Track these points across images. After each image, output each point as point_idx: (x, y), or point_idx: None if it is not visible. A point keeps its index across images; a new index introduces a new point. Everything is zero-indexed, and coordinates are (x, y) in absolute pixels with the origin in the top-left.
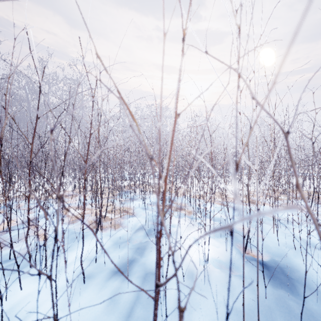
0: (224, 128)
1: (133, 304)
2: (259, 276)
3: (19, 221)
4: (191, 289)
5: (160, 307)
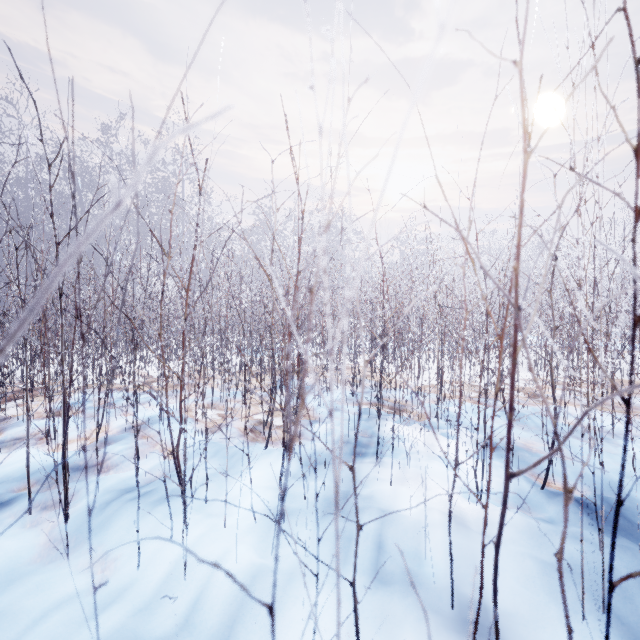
0: (633, 274)
1: (376, 553)
2: (579, 518)
3: (116, 428)
4: (584, 464)
5: (421, 559)
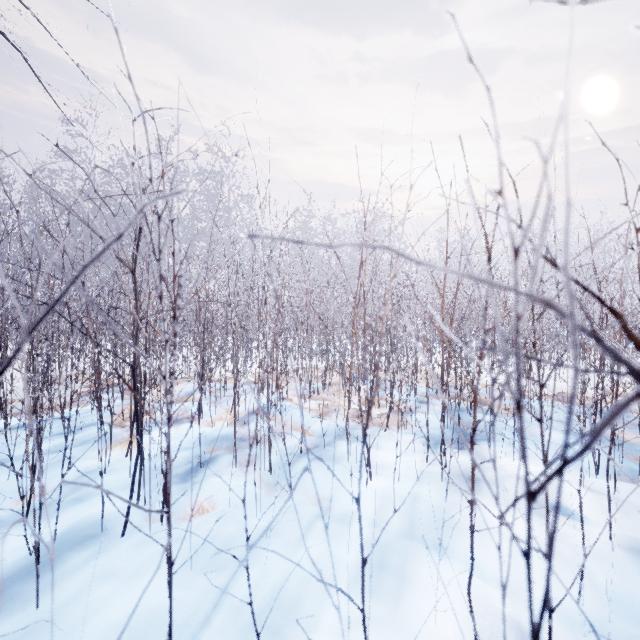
0: None
1: None
2: None
3: (243, 412)
4: None
5: (566, 509)
